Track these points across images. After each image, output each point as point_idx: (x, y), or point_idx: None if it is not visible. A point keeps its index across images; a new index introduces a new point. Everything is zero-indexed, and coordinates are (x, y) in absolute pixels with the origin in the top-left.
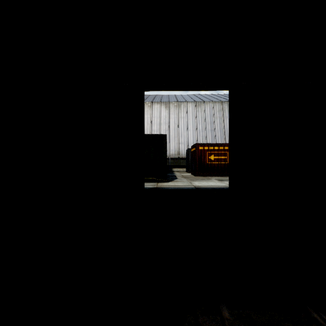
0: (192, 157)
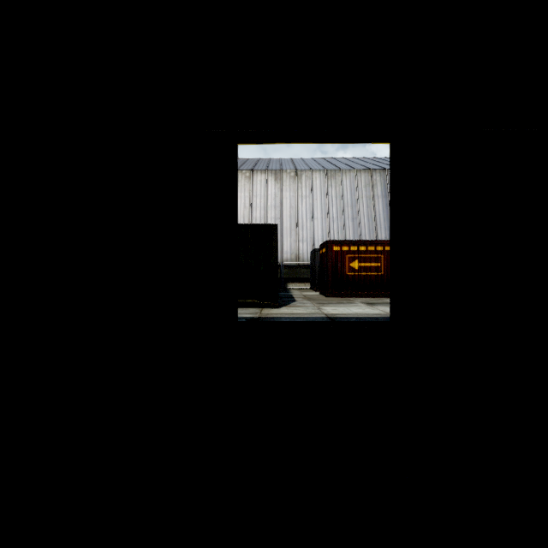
0: (321, 264)
